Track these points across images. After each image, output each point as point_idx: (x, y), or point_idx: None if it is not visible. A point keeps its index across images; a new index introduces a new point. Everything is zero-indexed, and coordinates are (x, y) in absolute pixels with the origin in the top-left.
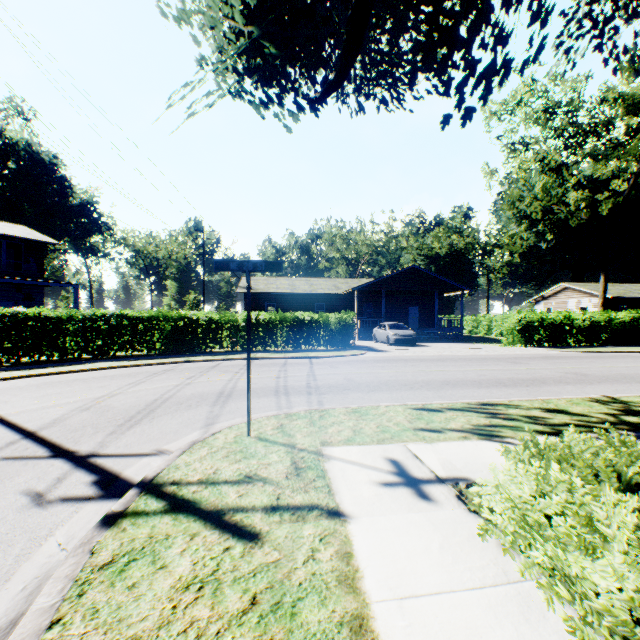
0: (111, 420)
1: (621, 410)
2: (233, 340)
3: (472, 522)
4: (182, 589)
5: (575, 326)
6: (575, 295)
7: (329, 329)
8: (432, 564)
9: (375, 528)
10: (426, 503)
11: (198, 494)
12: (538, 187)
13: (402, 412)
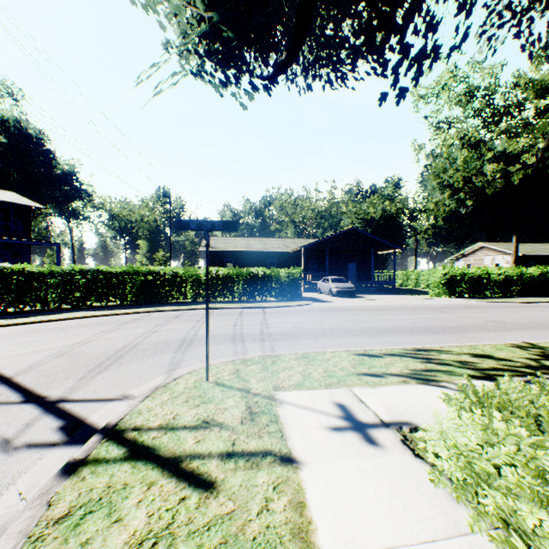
0: (82, 366)
1: (541, 355)
2: (196, 292)
3: (418, 468)
4: (135, 546)
5: (492, 280)
6: (490, 253)
7: (280, 282)
8: (383, 514)
9: (326, 475)
10: (373, 448)
11: (157, 440)
12: (460, 160)
13: (346, 357)
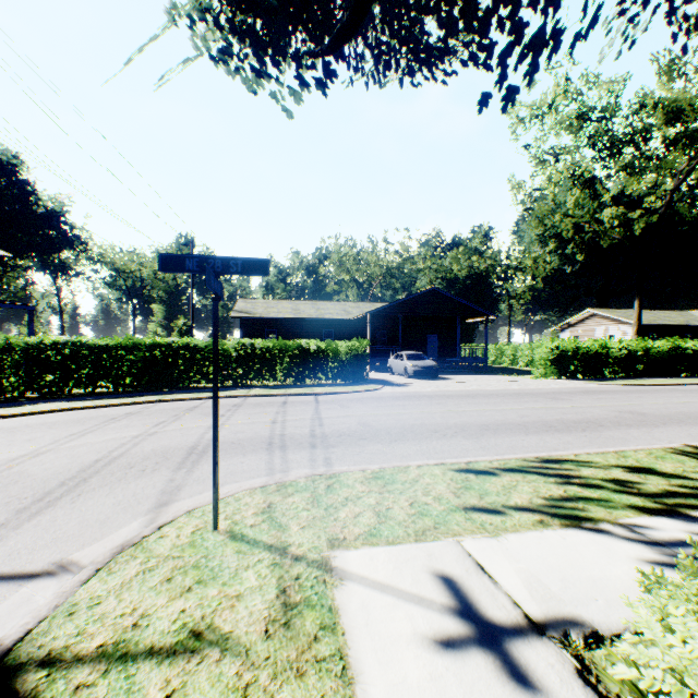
0: (11, 500)
1: None
2: (223, 373)
3: None
4: None
5: (611, 356)
6: (603, 322)
7: (338, 360)
8: None
9: None
10: None
11: (82, 697)
12: (570, 202)
13: (441, 477)
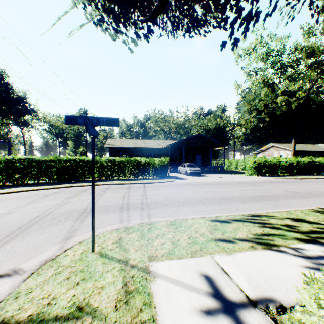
0: None
1: None
2: (100, 173)
3: None
4: None
5: (281, 165)
6: (277, 149)
7: (155, 167)
8: None
9: None
10: None
11: None
12: (262, 93)
13: (203, 224)
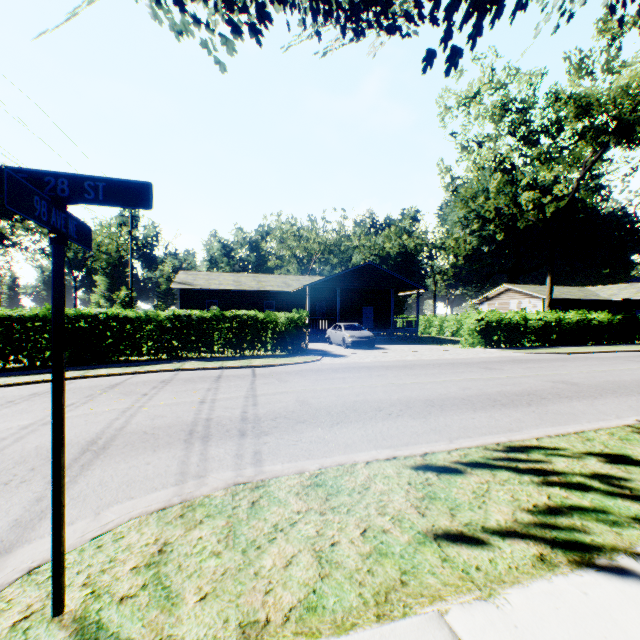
0: None
1: None
2: (157, 345)
3: None
4: None
5: (529, 326)
6: (516, 296)
7: (278, 331)
8: None
9: None
10: None
11: None
12: (492, 185)
13: (397, 480)
